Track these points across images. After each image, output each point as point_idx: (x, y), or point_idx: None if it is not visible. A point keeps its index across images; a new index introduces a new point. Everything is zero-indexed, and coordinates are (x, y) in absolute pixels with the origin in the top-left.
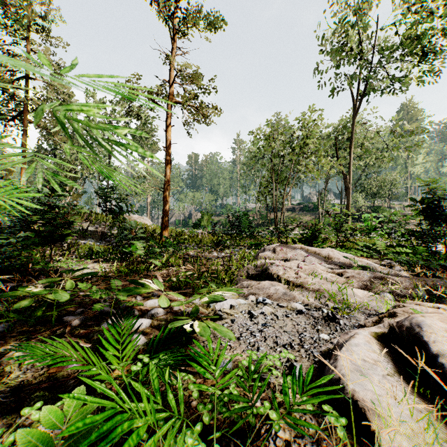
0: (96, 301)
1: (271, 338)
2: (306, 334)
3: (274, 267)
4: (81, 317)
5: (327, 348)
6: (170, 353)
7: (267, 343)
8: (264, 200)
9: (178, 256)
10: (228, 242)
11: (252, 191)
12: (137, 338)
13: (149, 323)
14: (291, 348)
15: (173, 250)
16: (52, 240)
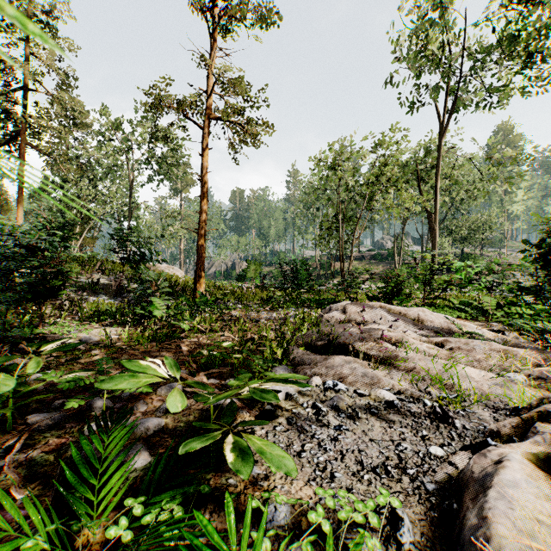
0: (89, 386)
1: (351, 454)
2: (406, 445)
3: (347, 334)
4: (57, 415)
5: (446, 476)
6: (179, 498)
7: (346, 465)
8: (327, 244)
9: (215, 318)
10: (281, 299)
11: (311, 234)
12: (129, 463)
13: (160, 425)
14: (387, 474)
15: (210, 309)
16: (41, 296)
